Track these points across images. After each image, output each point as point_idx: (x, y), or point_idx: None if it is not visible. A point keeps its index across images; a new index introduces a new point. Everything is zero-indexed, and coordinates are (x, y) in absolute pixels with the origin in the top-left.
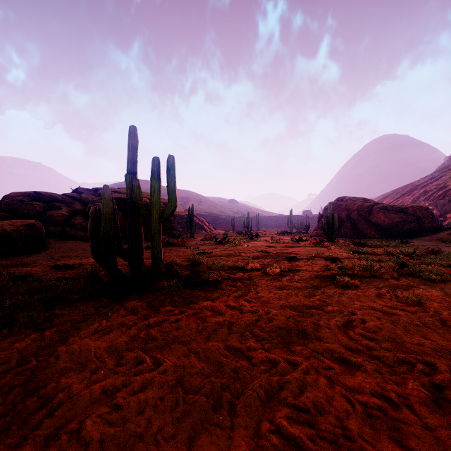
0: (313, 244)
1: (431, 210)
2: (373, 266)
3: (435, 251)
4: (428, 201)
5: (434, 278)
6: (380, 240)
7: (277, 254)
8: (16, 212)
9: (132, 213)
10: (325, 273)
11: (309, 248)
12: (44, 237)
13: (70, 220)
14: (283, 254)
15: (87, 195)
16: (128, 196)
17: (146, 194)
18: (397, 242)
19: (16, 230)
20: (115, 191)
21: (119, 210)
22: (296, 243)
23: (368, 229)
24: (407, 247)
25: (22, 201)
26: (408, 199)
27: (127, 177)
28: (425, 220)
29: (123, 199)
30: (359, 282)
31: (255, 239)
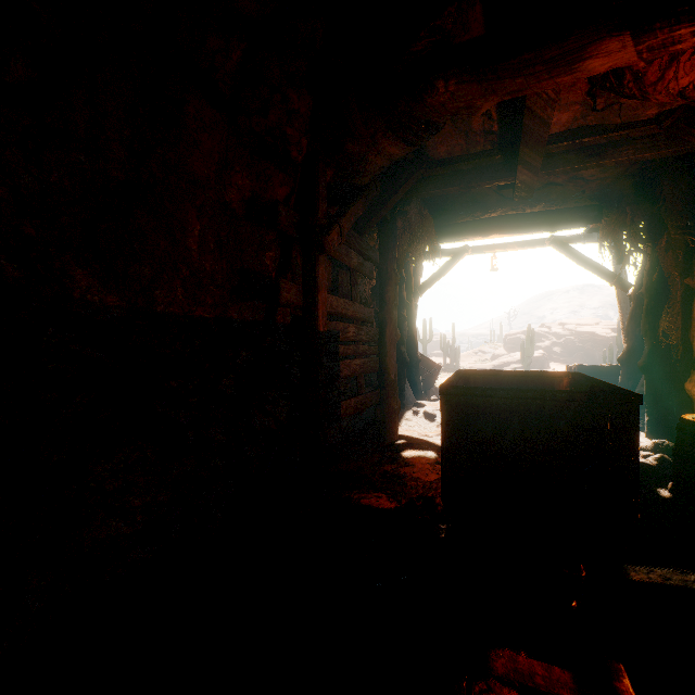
0: None
1: None
2: None
3: None
4: None
5: None
6: None
7: None
8: (517, 345)
9: (619, 351)
10: None
11: None
12: (548, 360)
13: (552, 350)
14: None
15: (556, 330)
16: (617, 345)
17: (607, 325)
18: None
19: (539, 356)
20: (578, 324)
21: (587, 341)
22: None
23: None
24: None
25: (520, 338)
26: None
27: (616, 338)
28: None
29: (589, 332)
30: None
31: None
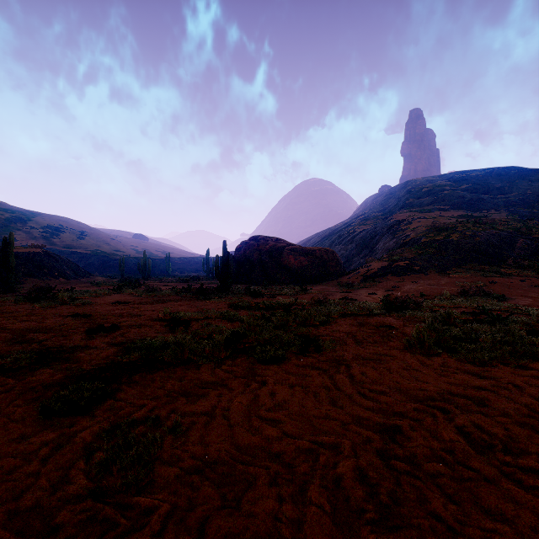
0: (197, 295)
1: (336, 253)
2: (187, 342)
3: (320, 301)
4: (340, 245)
5: (270, 357)
6: (286, 287)
7: (98, 318)
8: None
9: None
10: (105, 363)
11: (180, 303)
12: None
13: None
14: (110, 319)
15: None
16: None
17: None
18: (297, 289)
19: None
20: None
21: None
22: (176, 295)
23: (279, 274)
24: (303, 295)
25: None
26: (326, 243)
27: None
28: (330, 263)
29: None
30: (128, 388)
31: (124, 290)
